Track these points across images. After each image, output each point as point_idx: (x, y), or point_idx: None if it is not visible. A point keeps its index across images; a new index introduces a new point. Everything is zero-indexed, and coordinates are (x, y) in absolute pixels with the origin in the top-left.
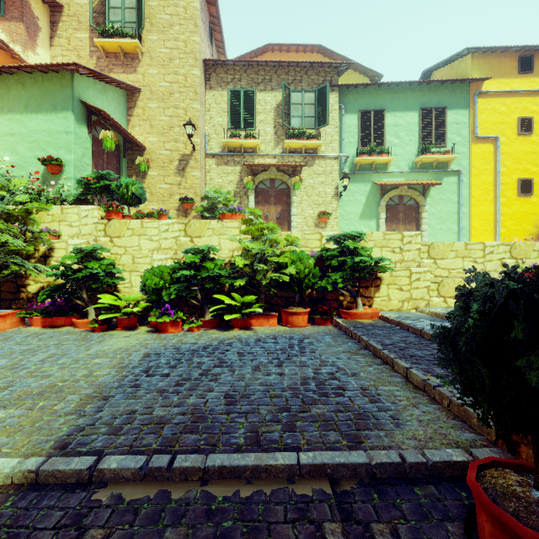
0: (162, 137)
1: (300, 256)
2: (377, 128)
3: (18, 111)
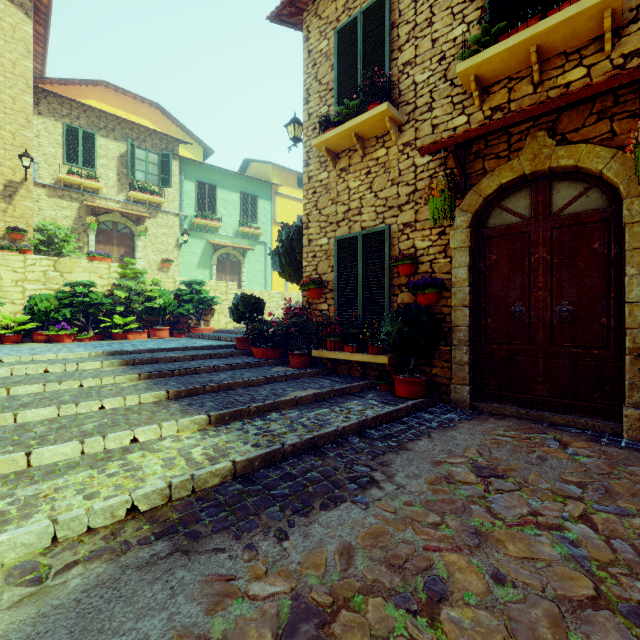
0: None
1: (164, 293)
2: (211, 198)
3: None
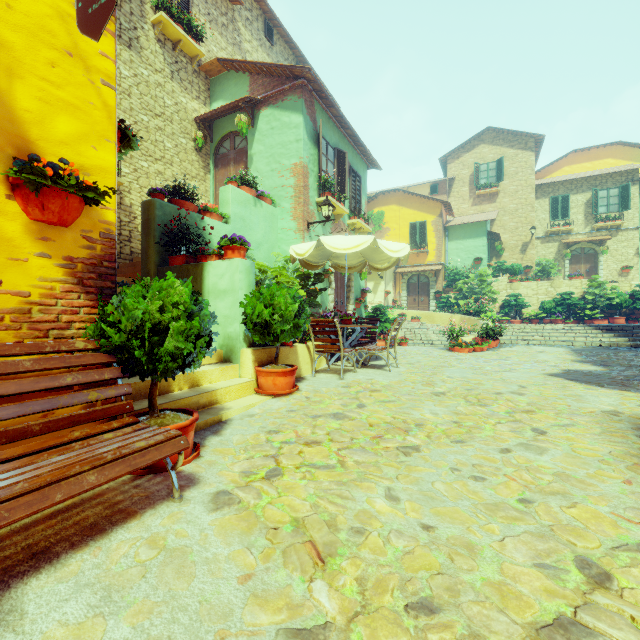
0: (511, 234)
1: (620, 294)
2: None
3: (460, 239)
